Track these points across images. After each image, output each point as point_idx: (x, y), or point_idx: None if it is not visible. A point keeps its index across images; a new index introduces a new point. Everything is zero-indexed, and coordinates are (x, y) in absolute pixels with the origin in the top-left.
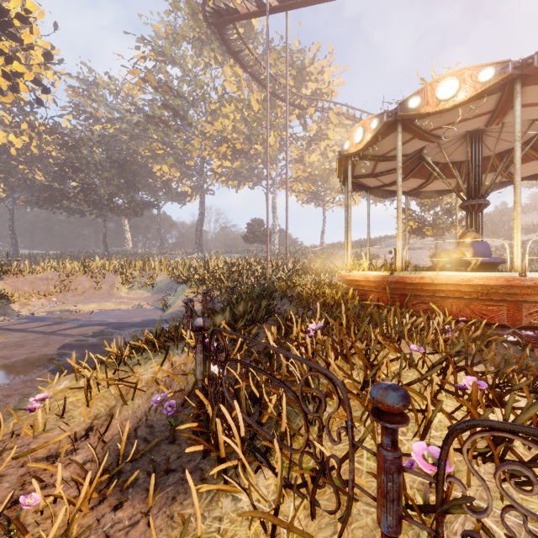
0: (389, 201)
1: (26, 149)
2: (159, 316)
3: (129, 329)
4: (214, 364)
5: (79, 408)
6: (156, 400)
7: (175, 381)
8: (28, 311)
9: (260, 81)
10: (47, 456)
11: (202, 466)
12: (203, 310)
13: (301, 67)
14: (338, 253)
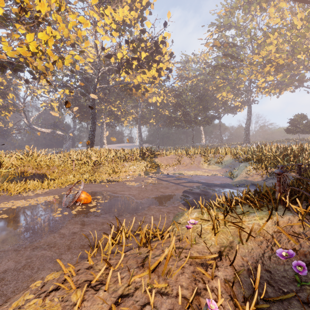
0: None
1: (162, 102)
2: (230, 182)
3: (214, 187)
4: None
5: (208, 234)
6: (280, 254)
7: (283, 238)
8: (166, 172)
9: (305, 0)
10: (201, 263)
11: None
12: None
13: None
14: None
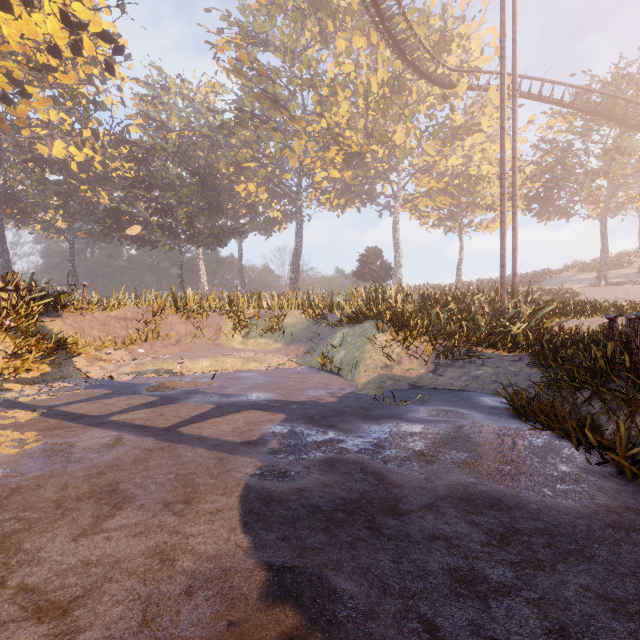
0: (566, 217)
1: (88, 165)
2: (350, 386)
3: (345, 423)
4: None
5: None
6: None
7: None
8: (100, 371)
9: (398, 42)
10: None
11: None
12: None
13: (443, 32)
14: None
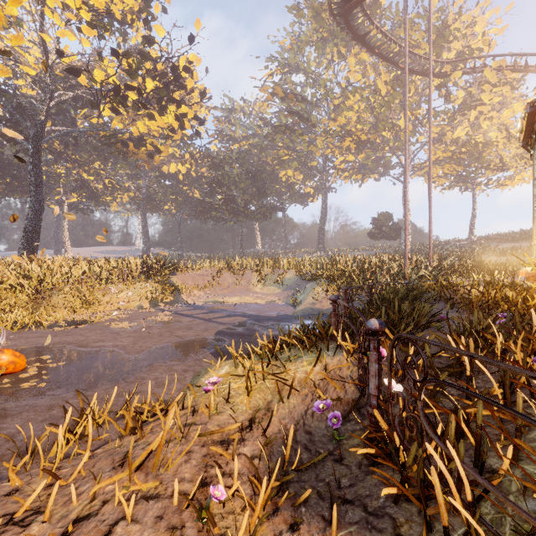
0: None
1: (188, 174)
2: (291, 312)
3: (267, 322)
4: (401, 381)
5: (240, 396)
6: (318, 407)
7: (330, 386)
8: (191, 300)
9: (389, 59)
10: (221, 441)
11: (391, 513)
12: (343, 309)
13: (442, 28)
14: (496, 247)
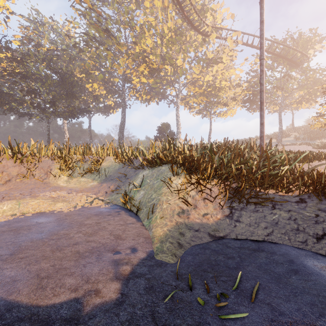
0: None
1: None
2: (144, 241)
3: None
4: None
5: None
6: None
7: None
8: None
9: (180, 2)
10: None
11: None
12: None
13: (203, 6)
14: None
